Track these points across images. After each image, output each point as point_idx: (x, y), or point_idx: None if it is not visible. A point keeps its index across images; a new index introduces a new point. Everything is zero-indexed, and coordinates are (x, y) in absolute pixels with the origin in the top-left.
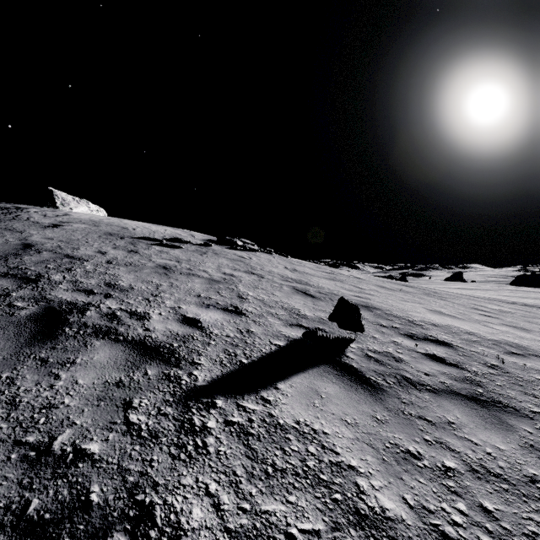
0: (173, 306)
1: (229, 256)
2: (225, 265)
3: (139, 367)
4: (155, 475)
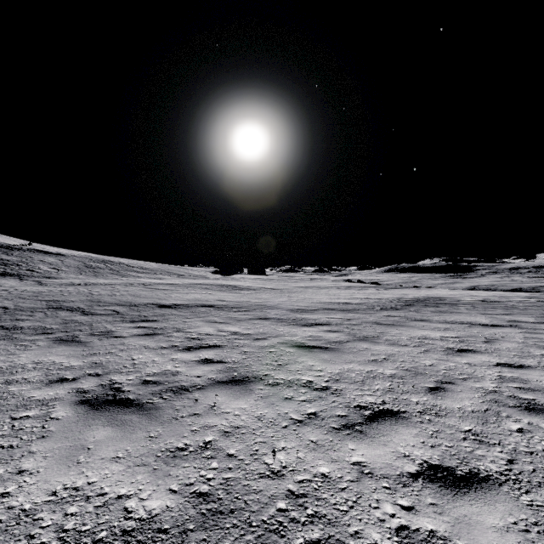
0: (2, 242)
1: (3, 237)
2: (5, 239)
3: (5, 243)
4: (11, 245)
